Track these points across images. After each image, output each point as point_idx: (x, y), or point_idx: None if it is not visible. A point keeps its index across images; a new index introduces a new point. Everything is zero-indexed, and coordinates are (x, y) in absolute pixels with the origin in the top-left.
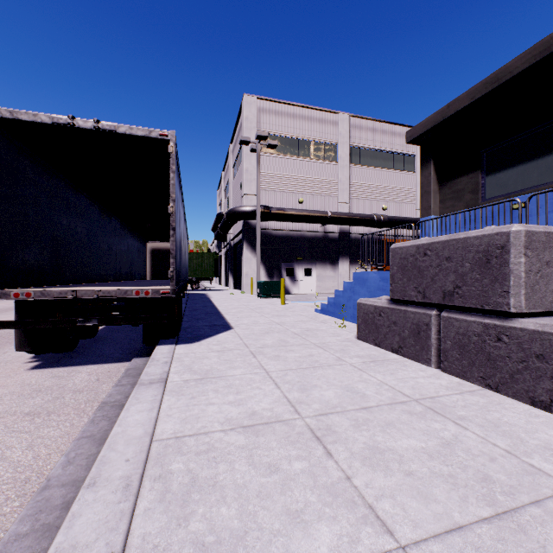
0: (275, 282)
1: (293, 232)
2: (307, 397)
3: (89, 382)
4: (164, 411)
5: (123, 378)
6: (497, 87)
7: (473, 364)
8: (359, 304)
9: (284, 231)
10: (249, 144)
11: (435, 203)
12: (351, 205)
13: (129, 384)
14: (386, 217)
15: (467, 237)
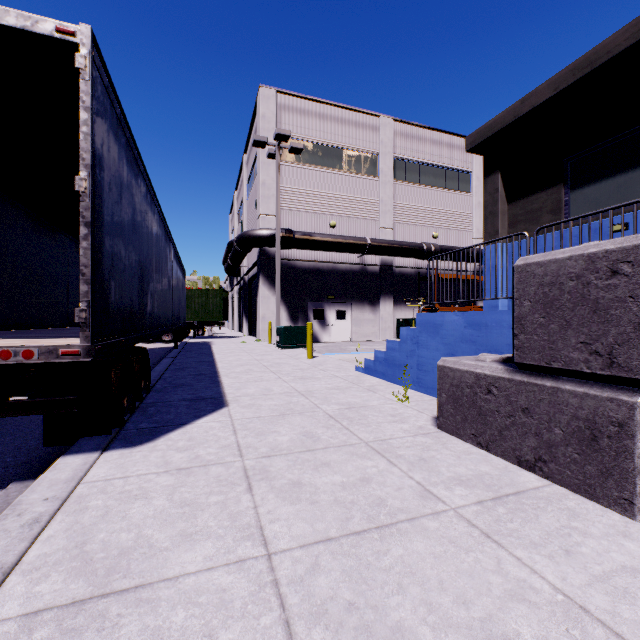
0: (299, 327)
1: (323, 264)
2: None
3: None
4: None
5: None
6: (589, 73)
7: None
8: (441, 368)
9: (312, 262)
10: (266, 150)
11: (502, 227)
12: (394, 231)
13: None
14: (438, 246)
15: None
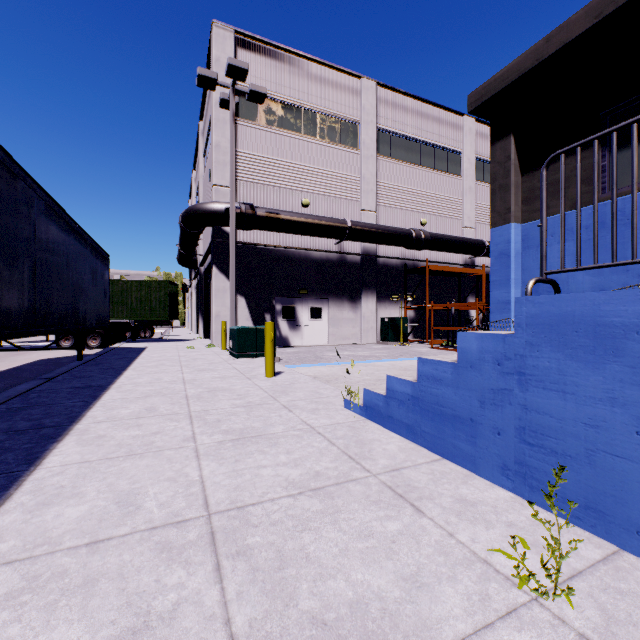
0: (260, 328)
1: (293, 251)
2: None
3: None
4: None
5: None
6: None
7: None
8: None
9: (280, 248)
10: None
11: (516, 203)
12: (378, 215)
13: None
14: (428, 233)
15: None
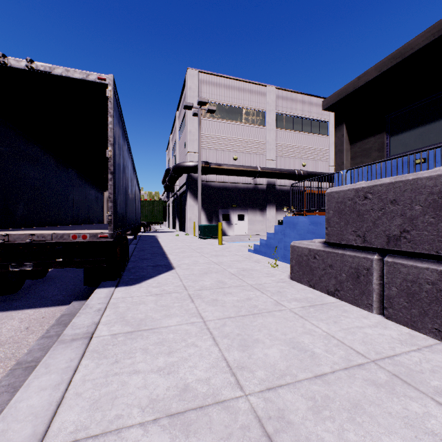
0: (213, 225)
1: (229, 184)
2: (249, 359)
3: (17, 331)
4: (74, 387)
5: (53, 326)
6: (400, 61)
7: (426, 314)
8: (292, 247)
9: (221, 183)
10: (192, 110)
11: (346, 160)
12: (276, 162)
13: (56, 336)
14: (305, 172)
15: (417, 178)
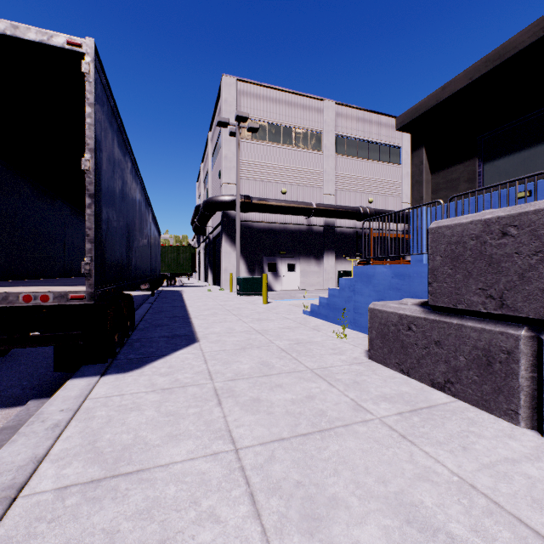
0: (256, 278)
1: (275, 225)
2: None
3: None
4: None
5: None
6: (498, 65)
7: None
8: (372, 310)
9: (266, 223)
10: (228, 129)
11: (427, 194)
12: (336, 197)
13: None
14: (373, 210)
15: None
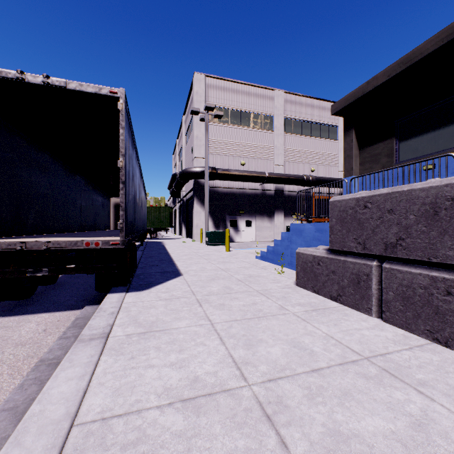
0: (221, 232)
1: (236, 190)
2: (253, 356)
3: (35, 333)
4: (97, 378)
5: (70, 329)
6: (409, 66)
7: (419, 316)
8: (297, 253)
9: (229, 188)
10: (199, 115)
11: (356, 165)
12: (284, 167)
13: (73, 337)
14: (314, 177)
15: (411, 189)
